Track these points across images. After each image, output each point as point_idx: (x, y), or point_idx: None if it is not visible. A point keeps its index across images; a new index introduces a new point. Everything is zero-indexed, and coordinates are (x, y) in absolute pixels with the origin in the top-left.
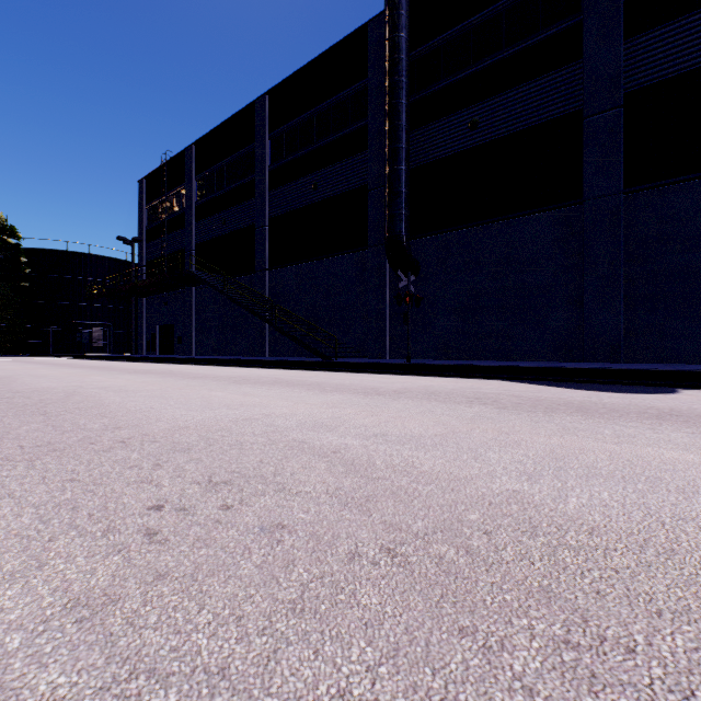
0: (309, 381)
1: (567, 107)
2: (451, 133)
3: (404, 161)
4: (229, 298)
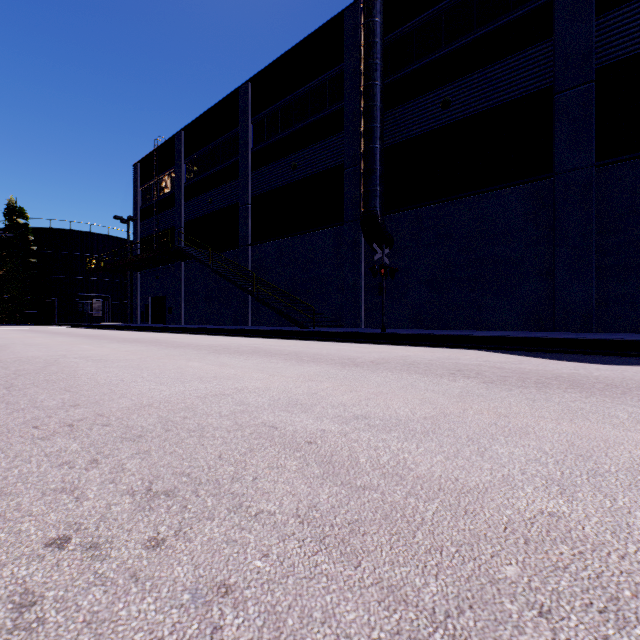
0: (287, 351)
1: (538, 84)
2: (424, 112)
3: (379, 140)
4: (214, 271)
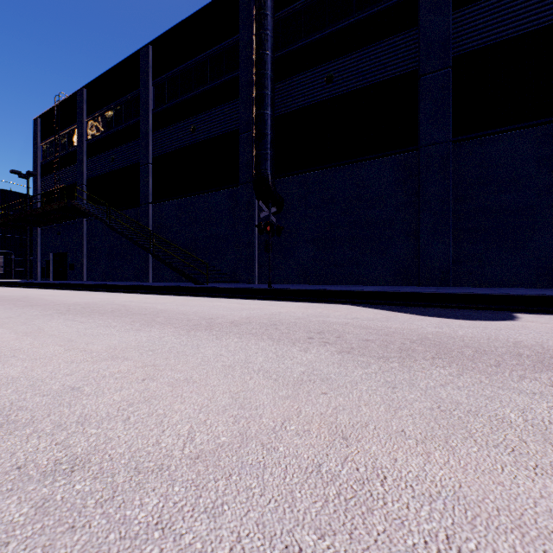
0: (152, 309)
1: (406, 67)
2: (311, 85)
3: (269, 106)
4: (111, 227)
